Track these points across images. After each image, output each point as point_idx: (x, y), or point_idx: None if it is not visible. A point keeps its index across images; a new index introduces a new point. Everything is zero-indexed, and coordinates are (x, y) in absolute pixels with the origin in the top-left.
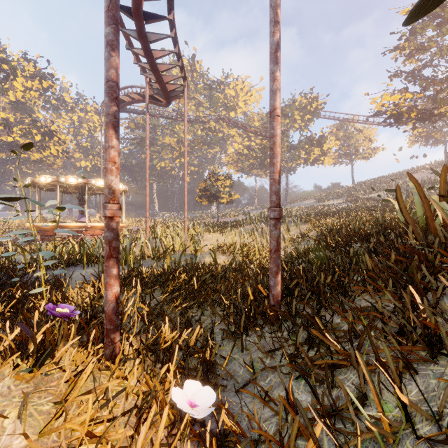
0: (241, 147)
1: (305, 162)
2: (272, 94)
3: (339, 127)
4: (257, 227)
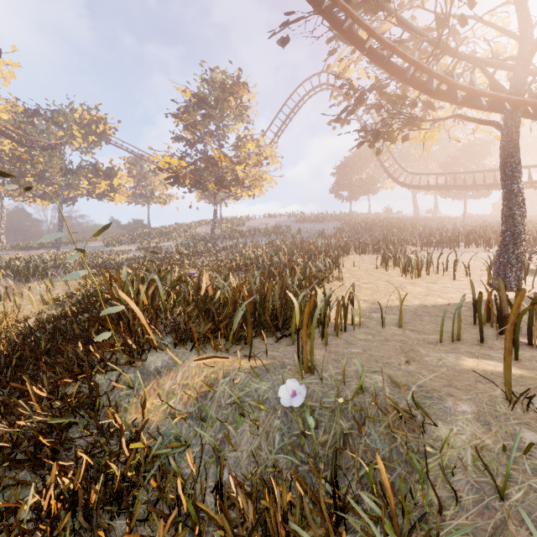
0: None
1: (89, 194)
2: None
3: (135, 162)
4: None
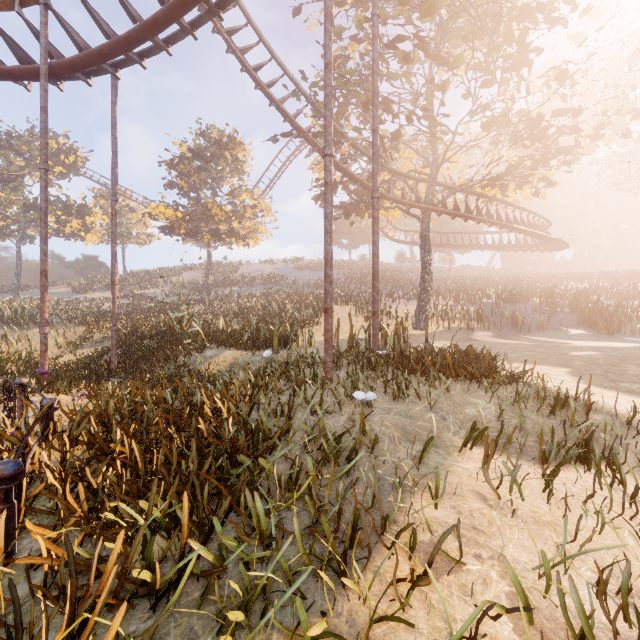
0: None
1: (56, 233)
2: (114, 274)
3: (107, 195)
4: (1, 332)
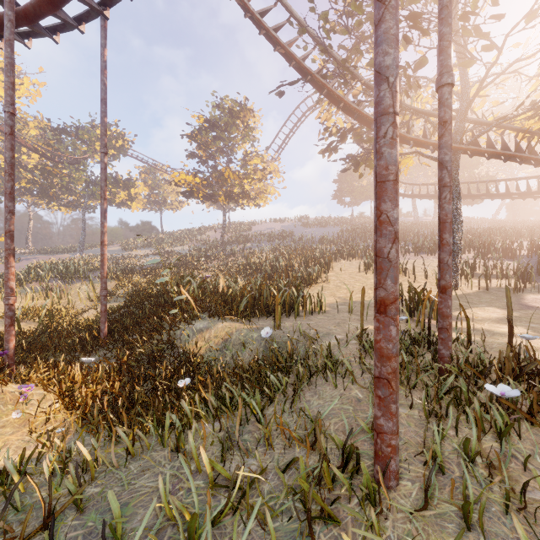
0: (2, 157)
1: (109, 203)
2: (103, 234)
3: (149, 171)
4: (50, 286)
